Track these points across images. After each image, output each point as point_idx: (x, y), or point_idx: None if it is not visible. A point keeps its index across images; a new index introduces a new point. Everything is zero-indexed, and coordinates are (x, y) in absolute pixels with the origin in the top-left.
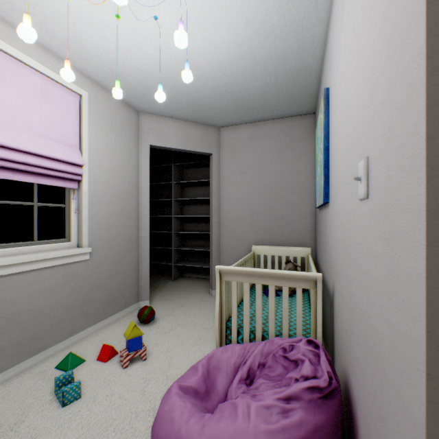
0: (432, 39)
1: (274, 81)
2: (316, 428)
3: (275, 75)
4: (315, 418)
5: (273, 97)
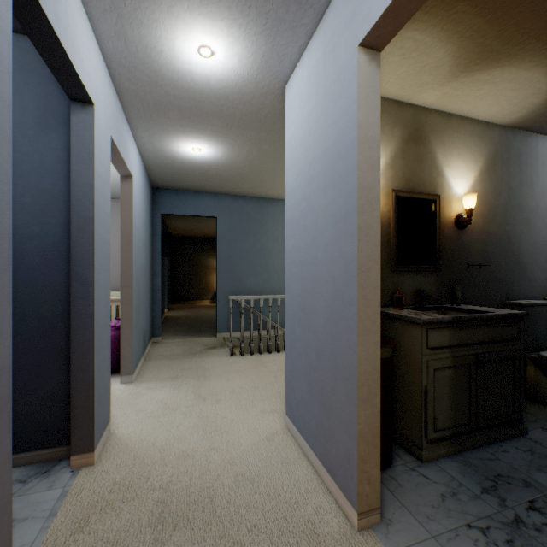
0: (122, 243)
1: (115, 186)
2: (113, 335)
3: (115, 184)
4: (113, 333)
5: (117, 191)
